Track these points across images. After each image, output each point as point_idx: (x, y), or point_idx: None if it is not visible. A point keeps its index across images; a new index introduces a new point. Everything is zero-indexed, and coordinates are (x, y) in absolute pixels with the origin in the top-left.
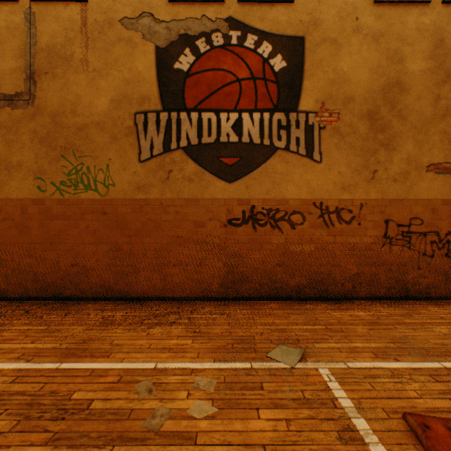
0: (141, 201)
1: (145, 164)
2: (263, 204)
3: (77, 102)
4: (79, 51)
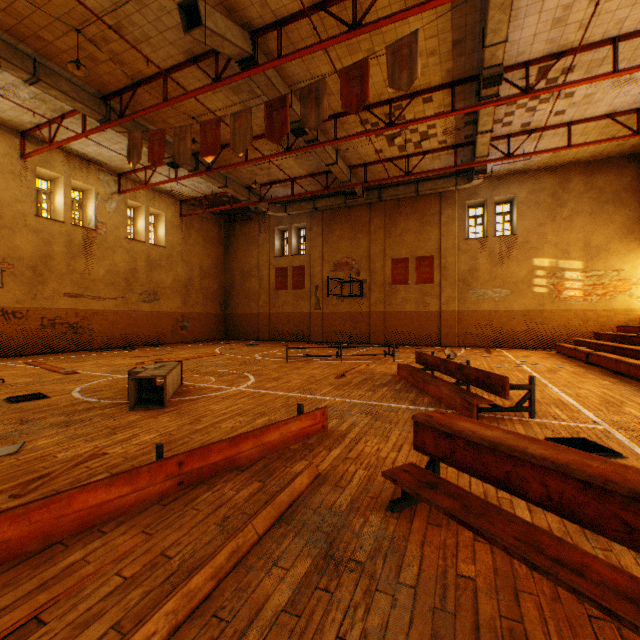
0: None
1: None
2: None
3: None
4: None
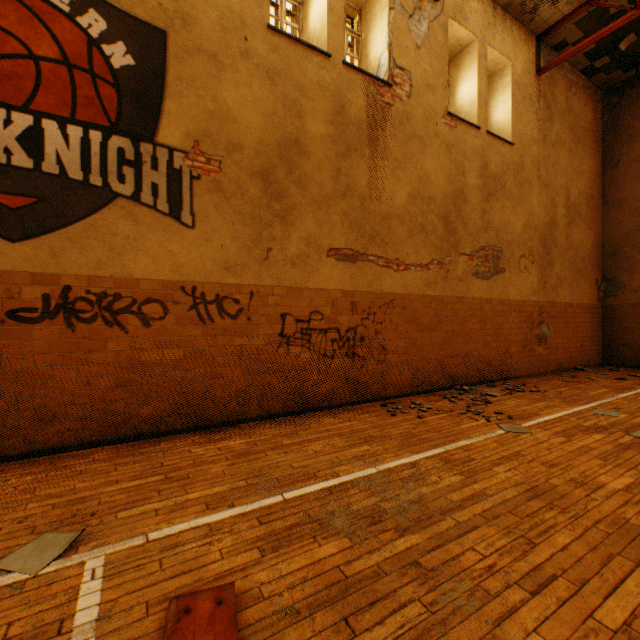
0: None
1: None
2: (91, 284)
3: None
4: None
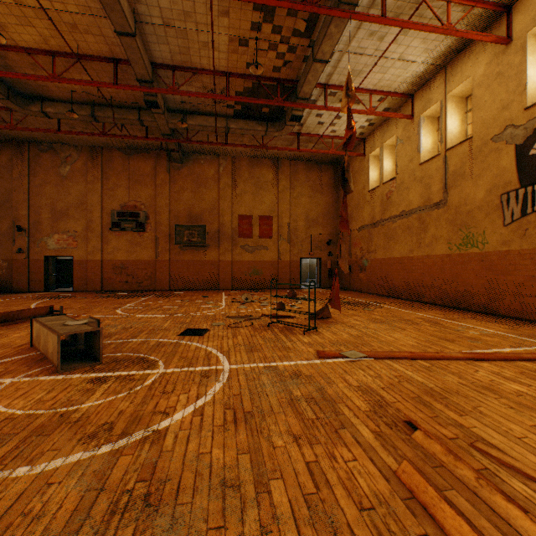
0: (504, 252)
1: (507, 227)
2: None
3: (466, 197)
4: (467, 168)
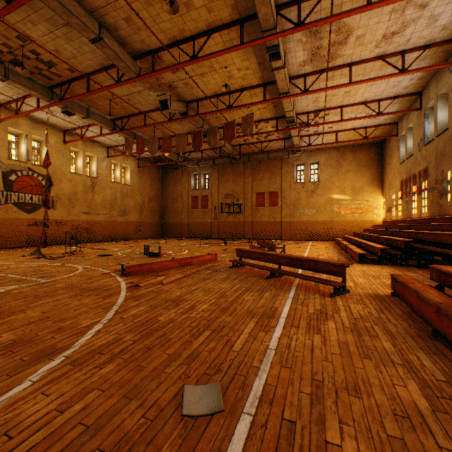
0: None
1: None
2: (40, 220)
3: None
4: None
